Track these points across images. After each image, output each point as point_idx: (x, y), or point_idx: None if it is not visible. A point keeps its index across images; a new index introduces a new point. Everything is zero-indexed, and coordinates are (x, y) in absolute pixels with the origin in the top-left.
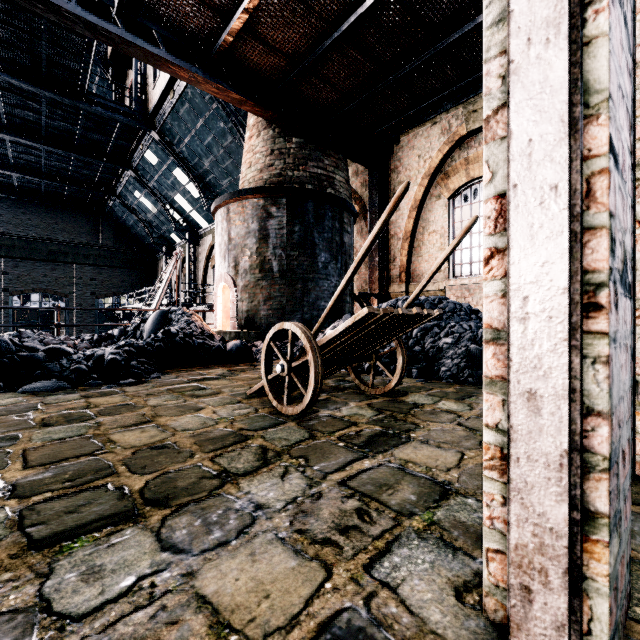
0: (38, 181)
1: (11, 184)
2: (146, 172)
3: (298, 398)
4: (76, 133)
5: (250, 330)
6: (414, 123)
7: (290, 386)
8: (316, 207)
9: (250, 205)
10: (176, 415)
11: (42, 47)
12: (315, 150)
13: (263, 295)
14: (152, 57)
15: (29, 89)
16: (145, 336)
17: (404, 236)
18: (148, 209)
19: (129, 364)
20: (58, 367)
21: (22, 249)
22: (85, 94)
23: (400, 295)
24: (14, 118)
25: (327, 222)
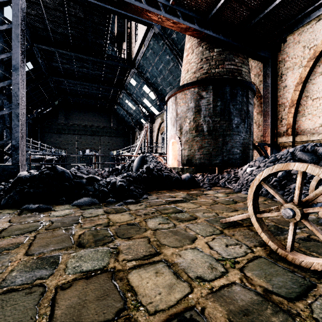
0: (88, 100)
1: (79, 103)
2: (130, 90)
3: (276, 233)
4: (102, 76)
5: (189, 167)
6: (305, 20)
7: (295, 231)
8: (231, 89)
9: (189, 93)
10: (176, 246)
11: (89, 36)
12: (229, 54)
13: (197, 146)
14: (139, 10)
15: (84, 57)
16: (134, 169)
17: (290, 104)
18: (131, 108)
19: (129, 188)
20: (92, 189)
21: (83, 130)
22: (106, 55)
23: (287, 144)
24: (79, 73)
25: (238, 98)
